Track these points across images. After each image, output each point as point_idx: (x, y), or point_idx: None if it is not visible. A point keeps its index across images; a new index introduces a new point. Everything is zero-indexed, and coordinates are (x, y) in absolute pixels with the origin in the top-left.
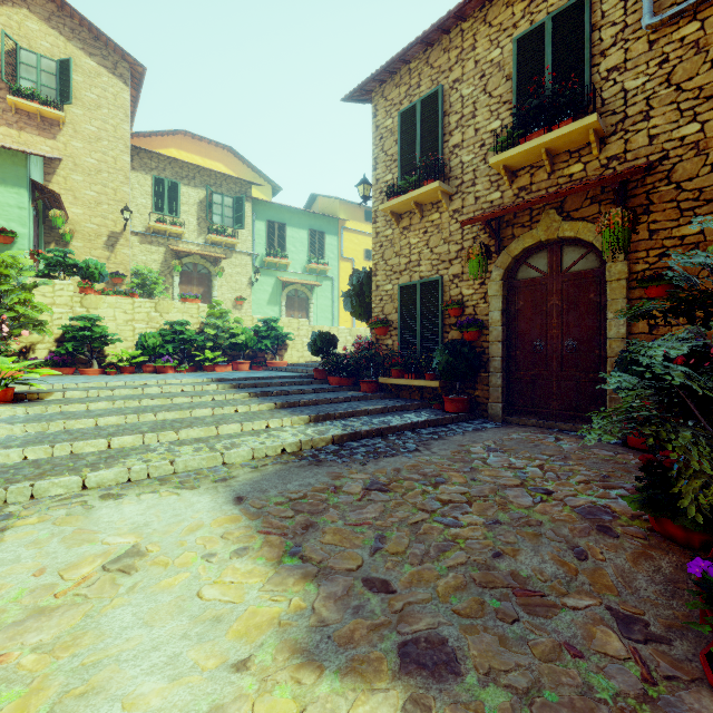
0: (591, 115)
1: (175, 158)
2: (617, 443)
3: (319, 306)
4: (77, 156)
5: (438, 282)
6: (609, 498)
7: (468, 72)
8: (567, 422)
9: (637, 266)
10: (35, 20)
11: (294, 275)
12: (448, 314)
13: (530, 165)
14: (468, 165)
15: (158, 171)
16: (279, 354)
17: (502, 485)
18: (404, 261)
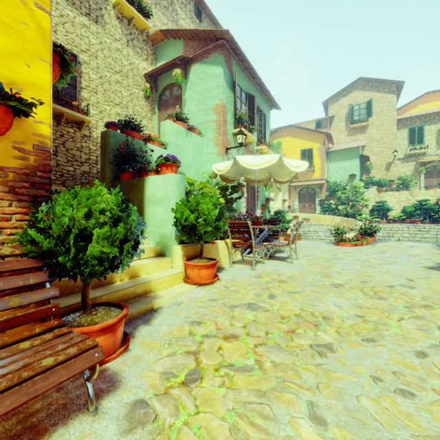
0: None
1: (421, 115)
2: None
3: None
4: (373, 136)
5: None
6: None
7: None
8: None
9: None
10: (358, 92)
11: None
12: None
13: None
14: None
15: (411, 124)
16: None
17: None
18: None
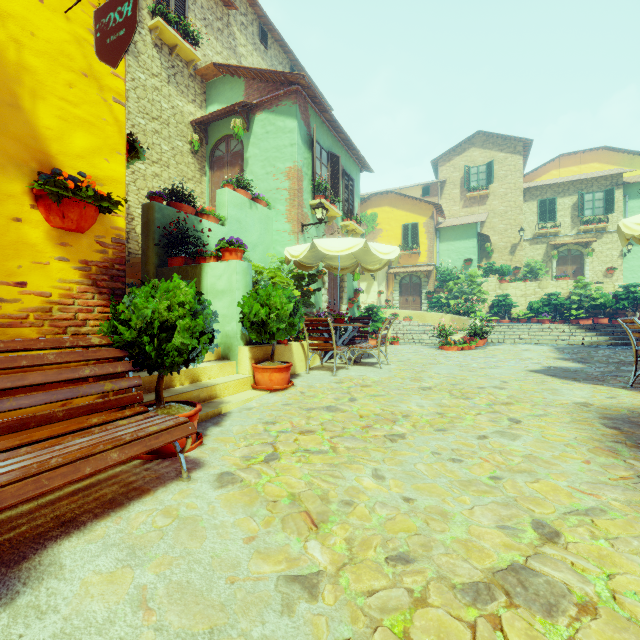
0: None
1: (553, 183)
2: None
3: None
4: (495, 209)
5: None
6: None
7: None
8: None
9: None
10: (476, 150)
11: None
12: None
13: None
14: None
15: (541, 195)
16: (639, 312)
17: None
18: None
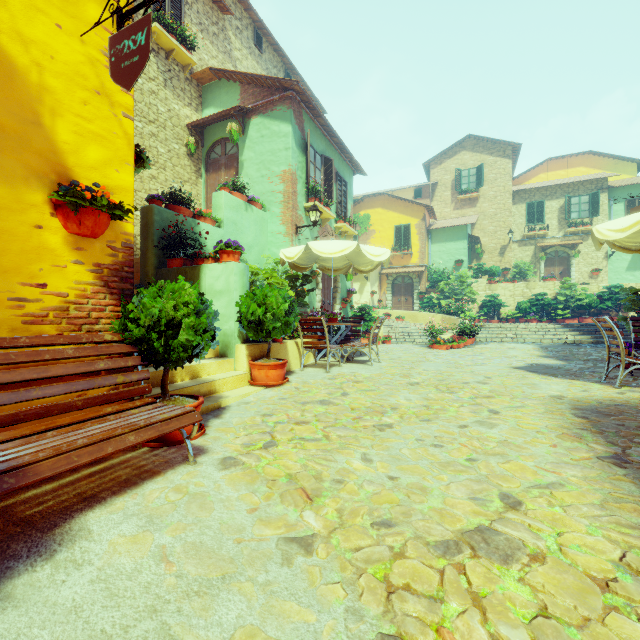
0: None
1: (541, 187)
2: None
3: None
4: (485, 211)
5: None
6: None
7: None
8: None
9: None
10: (467, 153)
11: None
12: None
13: None
14: None
15: (529, 198)
16: (623, 312)
17: None
18: None
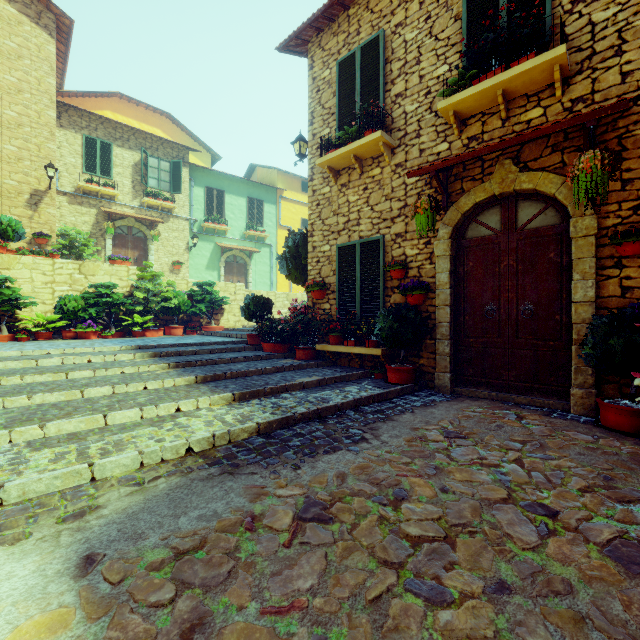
0: (558, 46)
1: (107, 118)
2: (588, 422)
3: (257, 272)
4: None
5: (379, 242)
6: (639, 523)
7: (412, 15)
8: (523, 395)
9: (607, 221)
10: None
11: (233, 241)
12: (390, 276)
13: (482, 112)
14: (412, 115)
15: (89, 130)
16: (215, 319)
17: (485, 499)
18: (343, 220)
